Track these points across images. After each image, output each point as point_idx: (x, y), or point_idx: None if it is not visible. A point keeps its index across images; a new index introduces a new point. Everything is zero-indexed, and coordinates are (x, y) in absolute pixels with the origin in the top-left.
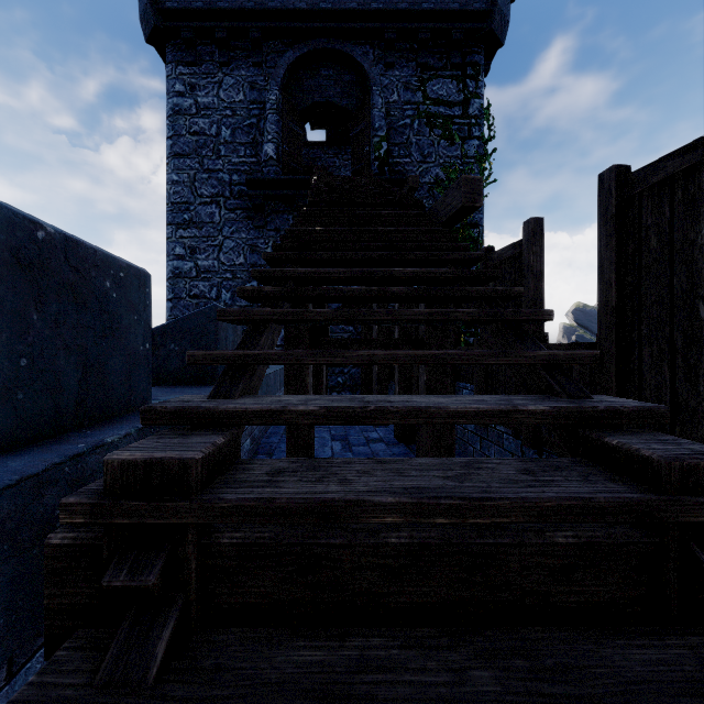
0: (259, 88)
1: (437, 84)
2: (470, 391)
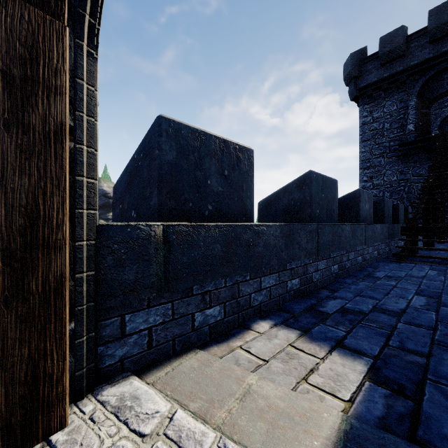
0: (404, 101)
1: None
2: None
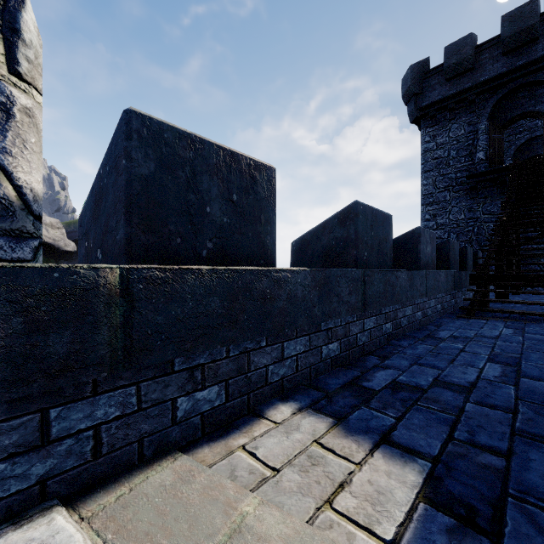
0: (473, 124)
1: None
2: None
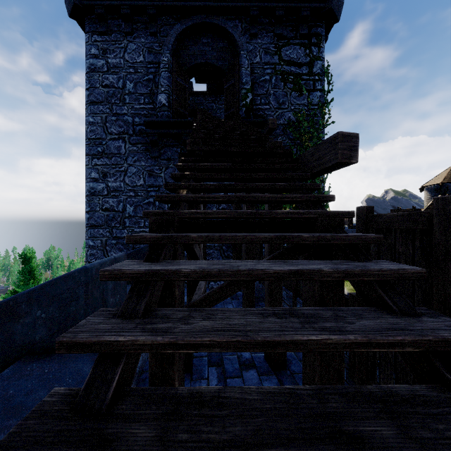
0: (154, 52)
1: (289, 49)
2: None
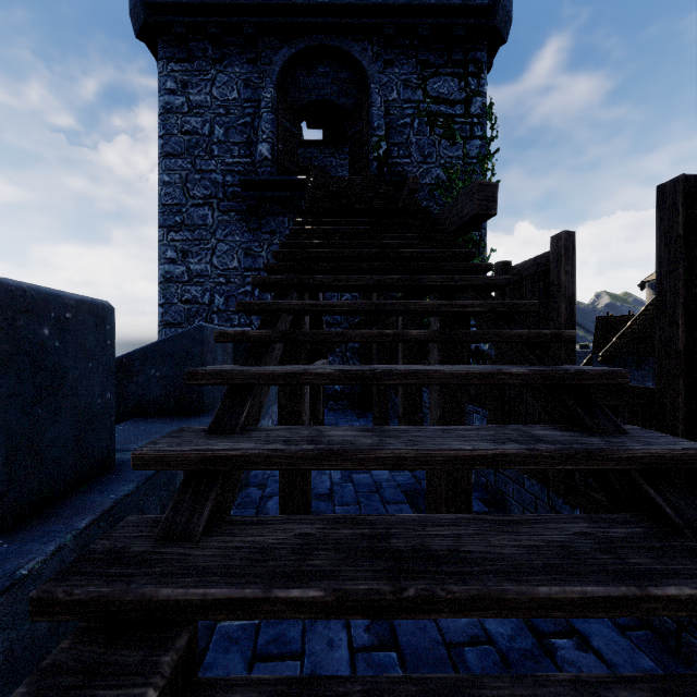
0: (253, 86)
1: (438, 81)
2: (482, 416)
